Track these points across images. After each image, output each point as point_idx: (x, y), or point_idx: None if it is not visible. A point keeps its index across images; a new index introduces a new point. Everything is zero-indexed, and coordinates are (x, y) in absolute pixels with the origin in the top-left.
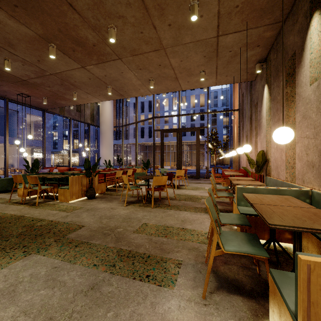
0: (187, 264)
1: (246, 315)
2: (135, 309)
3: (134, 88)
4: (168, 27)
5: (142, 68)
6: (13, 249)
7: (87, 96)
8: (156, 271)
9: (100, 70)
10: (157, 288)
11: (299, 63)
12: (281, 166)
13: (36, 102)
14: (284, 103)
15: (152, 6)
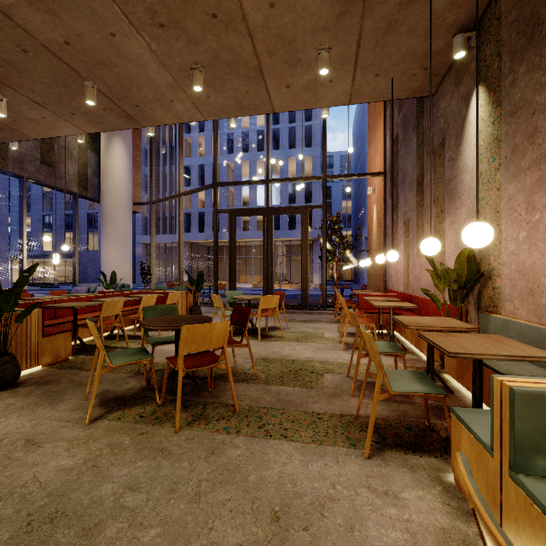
0: None
1: None
2: None
3: (157, 95)
4: None
5: (167, 25)
6: None
7: (39, 113)
8: None
9: (44, 17)
10: None
11: None
12: None
13: None
14: None
15: None
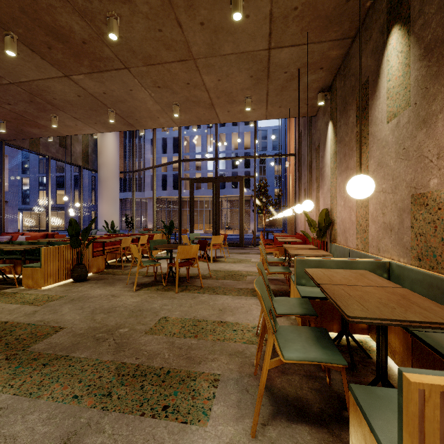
0: (227, 380)
1: None
2: None
3: (150, 115)
4: (199, 26)
5: (162, 87)
6: None
7: (75, 122)
8: (179, 396)
9: (96, 83)
10: (180, 428)
11: (373, 94)
12: (349, 230)
13: None
14: (353, 146)
15: None
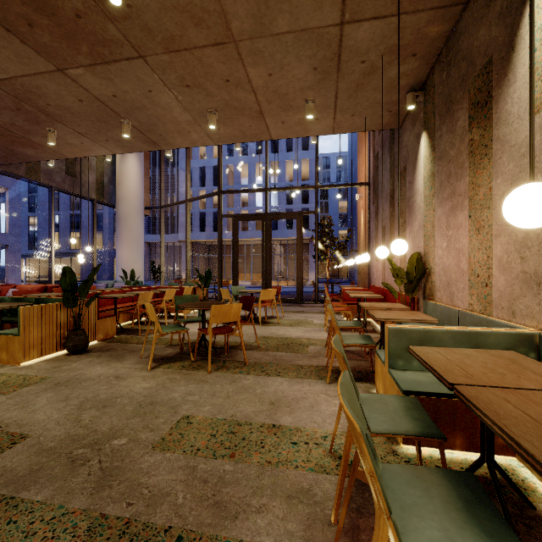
0: None
1: None
2: None
3: (177, 128)
4: None
5: (192, 85)
6: None
7: (80, 140)
8: None
9: (101, 81)
10: None
11: (501, 79)
12: (457, 282)
13: None
14: (464, 161)
15: None
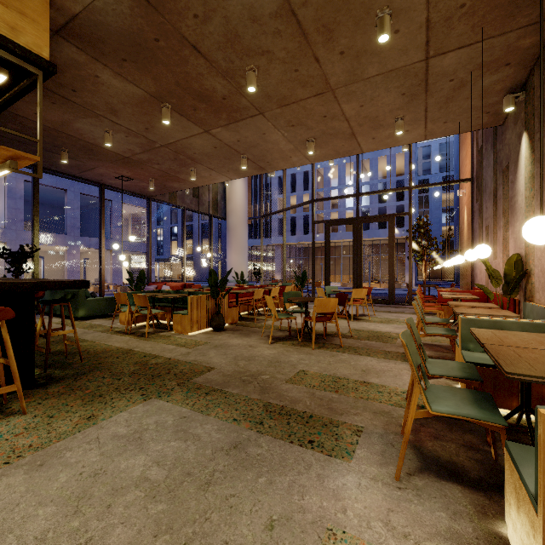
0: (371, 433)
1: (466, 510)
2: (295, 478)
3: (281, 155)
4: (339, 56)
5: (296, 125)
6: (128, 390)
7: (209, 173)
8: (323, 436)
9: (231, 133)
10: (326, 458)
11: None
12: None
13: (140, 187)
14: None
15: (313, 29)
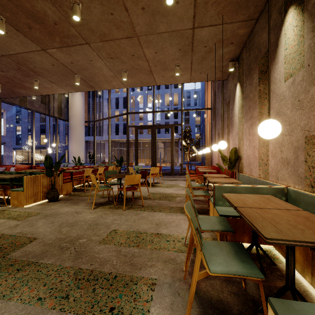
0: (162, 284)
1: None
2: None
3: (105, 79)
4: (141, 11)
5: (114, 58)
6: None
7: (51, 85)
8: (123, 299)
9: (65, 55)
10: None
11: (272, 60)
12: (253, 163)
13: None
14: (256, 100)
15: None
